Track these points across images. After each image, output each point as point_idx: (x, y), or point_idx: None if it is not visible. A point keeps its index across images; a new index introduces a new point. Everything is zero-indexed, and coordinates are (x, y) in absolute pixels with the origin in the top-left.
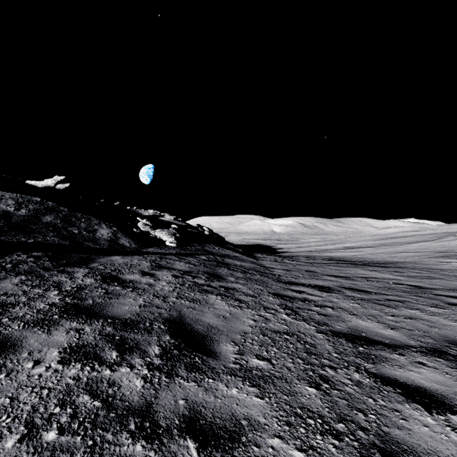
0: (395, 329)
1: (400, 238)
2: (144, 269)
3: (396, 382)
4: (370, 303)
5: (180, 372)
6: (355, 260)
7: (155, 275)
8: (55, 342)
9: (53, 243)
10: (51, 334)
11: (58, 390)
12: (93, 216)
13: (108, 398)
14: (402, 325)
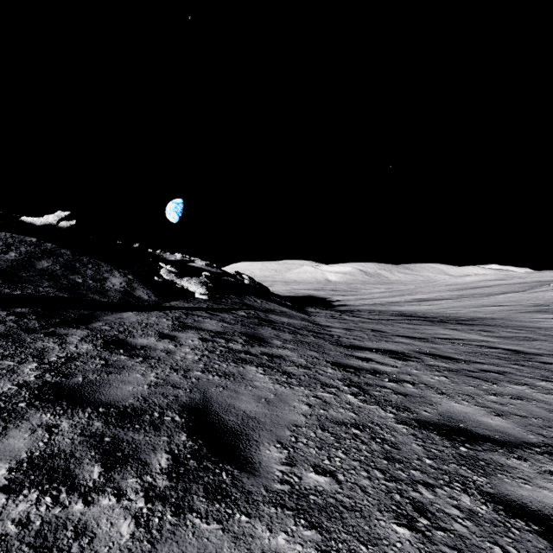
0: (504, 416)
1: (482, 289)
2: (163, 330)
3: (527, 510)
4: (462, 376)
5: (196, 502)
6: (430, 316)
7: (176, 339)
8: (8, 450)
9: (46, 295)
10: (5, 436)
11: None
12: (104, 260)
13: None
14: (511, 410)
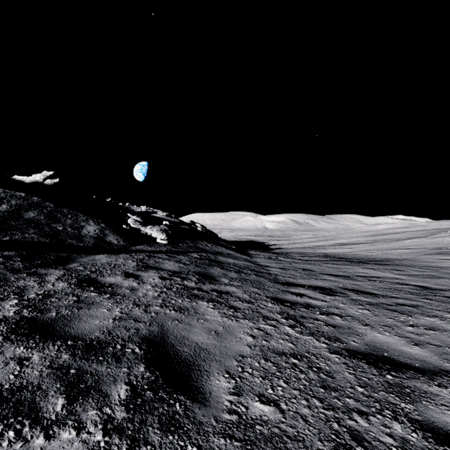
0: (421, 345)
1: (391, 235)
2: (129, 270)
3: None
4: (381, 309)
5: (150, 435)
6: (350, 258)
7: (139, 277)
8: None
9: (31, 240)
10: None
11: None
12: (81, 212)
13: None
14: (427, 340)
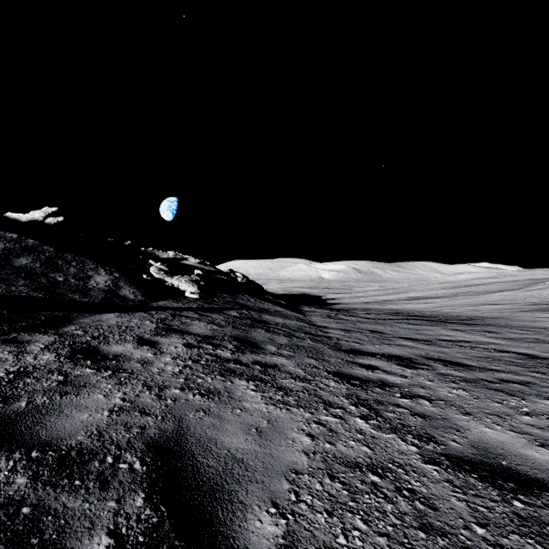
0: None
1: (476, 287)
2: (144, 334)
3: None
4: (482, 389)
5: None
6: (428, 315)
7: (157, 345)
8: None
9: (17, 295)
10: None
11: None
12: (90, 258)
13: None
14: None
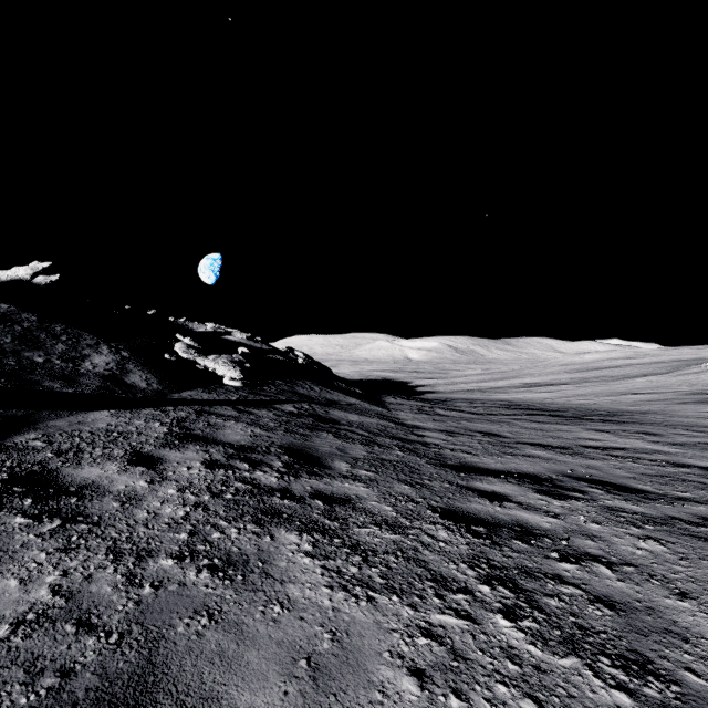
0: None
1: (609, 370)
2: (144, 445)
3: None
4: (684, 538)
5: None
6: (556, 409)
7: (160, 465)
8: None
9: None
10: None
11: None
12: (90, 330)
13: None
14: None
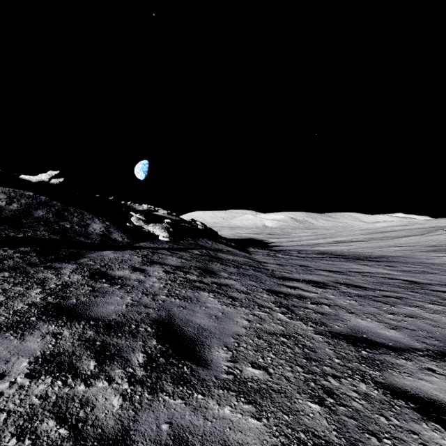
0: (397, 329)
1: (389, 233)
2: (135, 264)
3: (408, 394)
4: (368, 300)
5: (165, 386)
6: (347, 255)
7: (146, 271)
8: (27, 350)
9: (43, 237)
10: (23, 340)
11: (19, 413)
12: (87, 210)
13: (77, 424)
14: (404, 325)
